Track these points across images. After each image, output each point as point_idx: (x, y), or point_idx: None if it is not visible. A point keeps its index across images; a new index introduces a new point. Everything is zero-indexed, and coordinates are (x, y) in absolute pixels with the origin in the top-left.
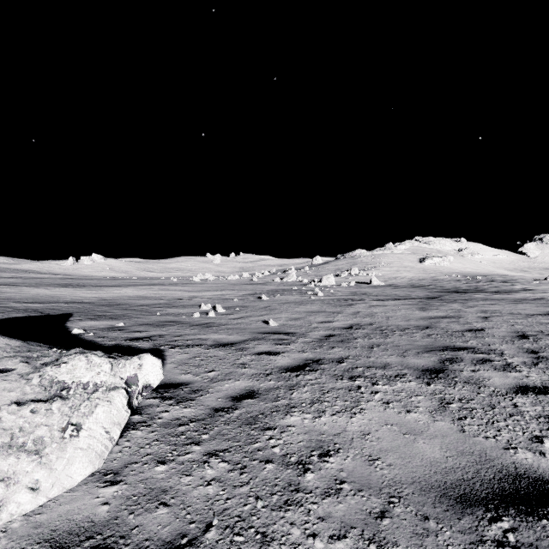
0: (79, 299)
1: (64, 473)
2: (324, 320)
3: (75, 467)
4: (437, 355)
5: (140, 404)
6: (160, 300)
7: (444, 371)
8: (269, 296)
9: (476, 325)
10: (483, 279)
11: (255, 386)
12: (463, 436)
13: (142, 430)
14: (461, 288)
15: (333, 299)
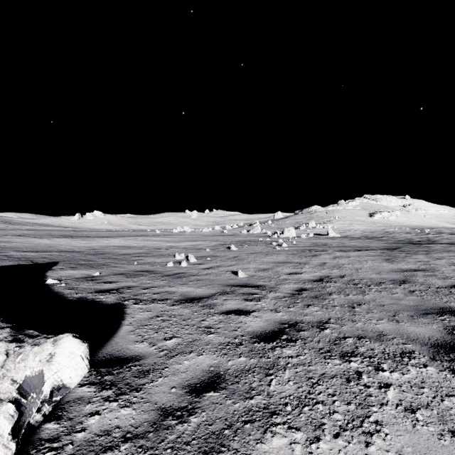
0: (71, 249)
1: None
2: (292, 271)
3: None
4: (437, 321)
5: (67, 396)
6: (141, 250)
7: None
8: (238, 246)
9: None
10: (431, 231)
11: (221, 365)
12: None
13: None
14: (414, 240)
15: (297, 250)
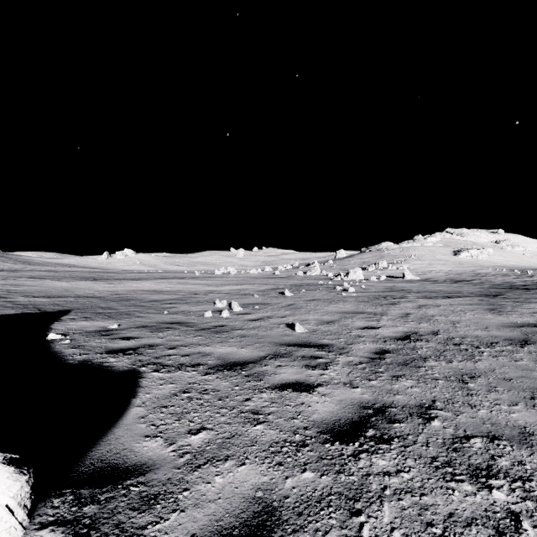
0: (91, 293)
1: None
2: (366, 325)
3: None
4: None
5: None
6: (174, 295)
7: None
8: (293, 291)
9: None
10: (535, 273)
11: (274, 487)
12: None
13: None
14: (516, 284)
15: (368, 296)
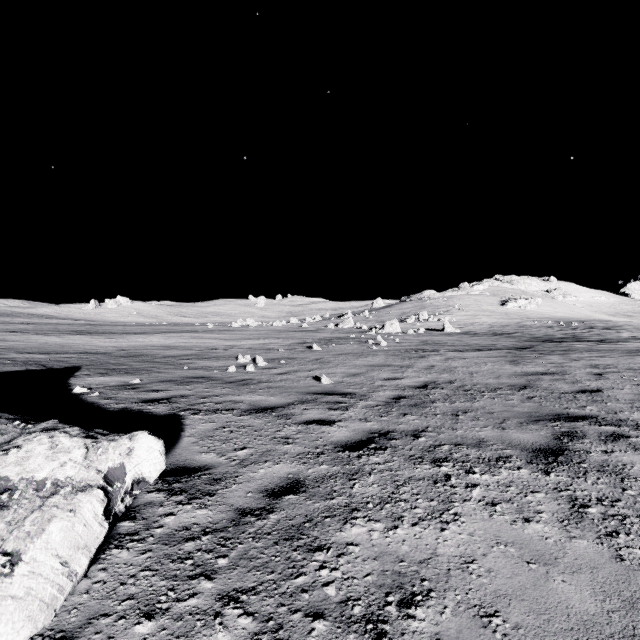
0: (93, 349)
1: None
2: (390, 376)
3: None
4: (548, 427)
5: (136, 501)
6: (190, 350)
7: (564, 451)
8: (322, 345)
9: (589, 384)
10: (580, 325)
11: (300, 473)
12: (623, 568)
13: (130, 548)
14: (556, 336)
15: (399, 350)
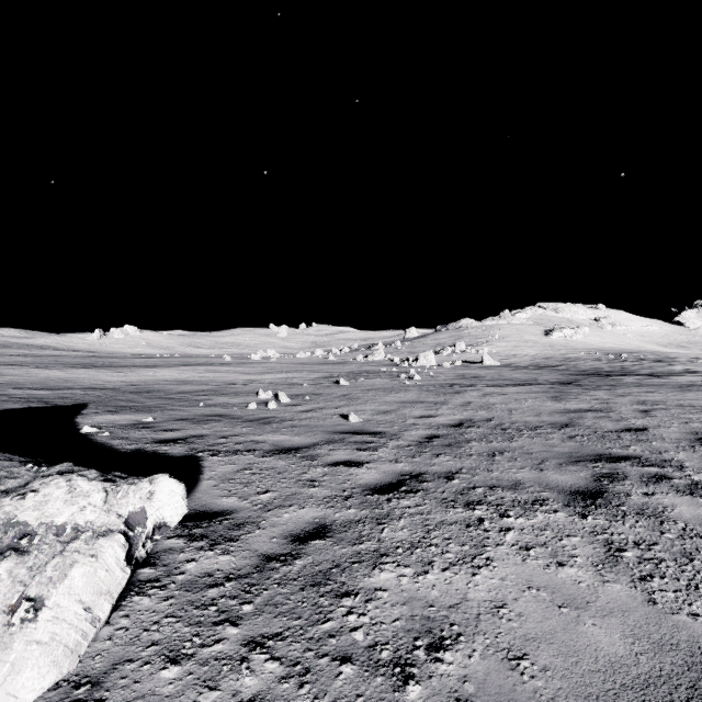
0: (100, 384)
1: (3, 689)
2: (424, 414)
3: (25, 678)
4: (588, 468)
5: (155, 547)
6: (206, 386)
7: (604, 494)
8: (350, 380)
9: (635, 422)
10: (630, 357)
11: (327, 517)
12: (655, 611)
13: (152, 595)
14: (603, 370)
15: (434, 385)
